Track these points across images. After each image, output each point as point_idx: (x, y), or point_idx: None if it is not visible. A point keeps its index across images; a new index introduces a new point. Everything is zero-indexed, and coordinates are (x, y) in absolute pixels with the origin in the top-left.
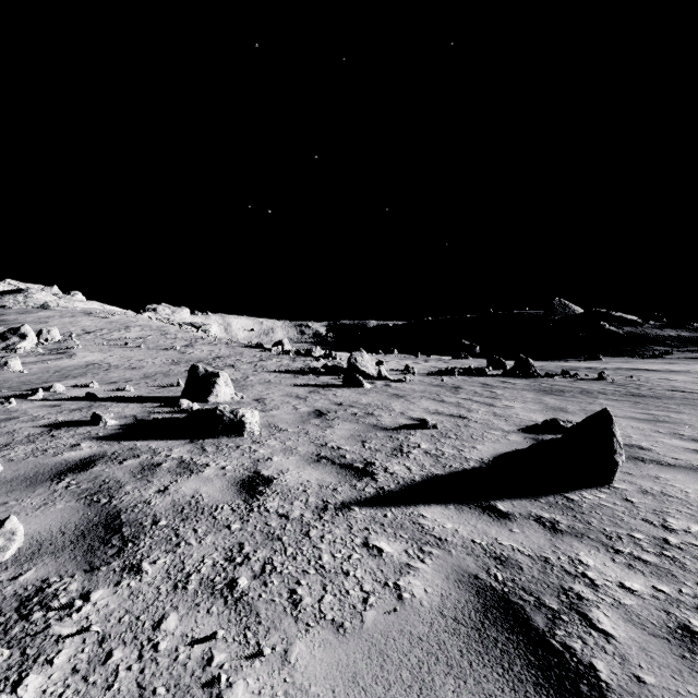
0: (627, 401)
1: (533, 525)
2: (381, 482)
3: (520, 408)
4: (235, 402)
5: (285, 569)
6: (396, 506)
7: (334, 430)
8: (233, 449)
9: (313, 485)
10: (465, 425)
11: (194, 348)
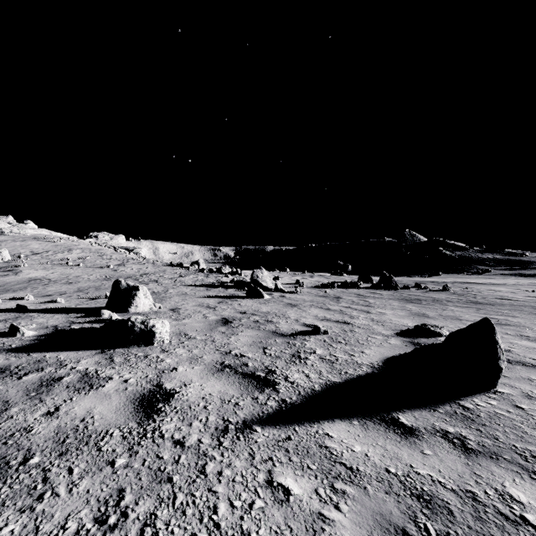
0: (471, 308)
1: (443, 443)
2: (282, 393)
3: (391, 314)
4: (152, 312)
5: (169, 535)
6: (300, 424)
7: (238, 337)
8: (141, 359)
9: (215, 400)
10: (350, 331)
11: (125, 266)
